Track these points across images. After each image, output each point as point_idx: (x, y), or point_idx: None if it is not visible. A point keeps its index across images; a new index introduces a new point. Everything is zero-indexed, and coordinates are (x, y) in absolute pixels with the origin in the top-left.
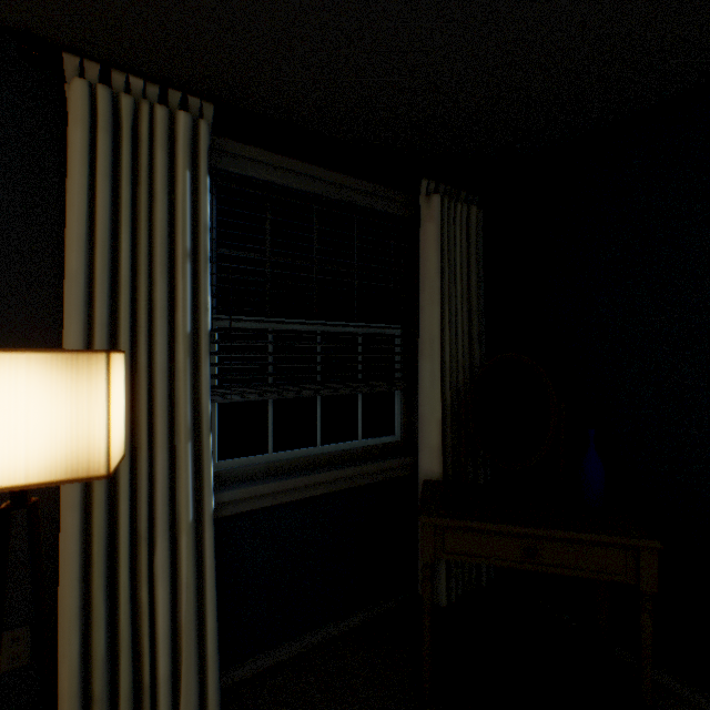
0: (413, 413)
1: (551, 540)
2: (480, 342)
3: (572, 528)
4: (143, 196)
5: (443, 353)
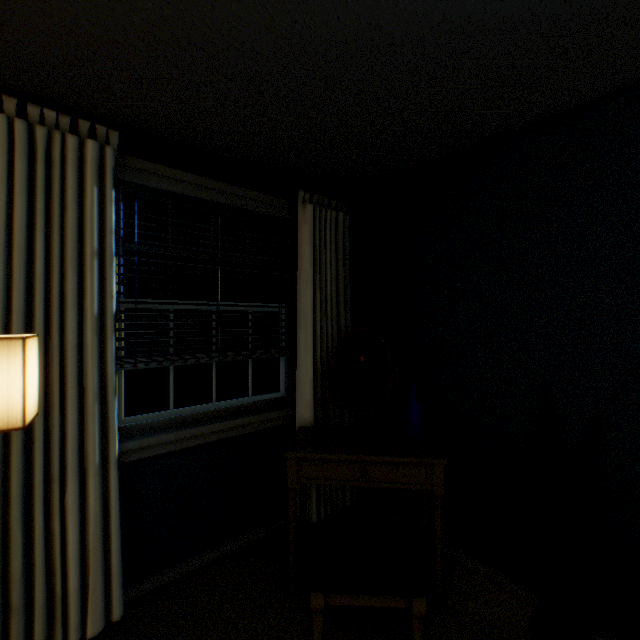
0: (294, 374)
1: (378, 464)
2: (347, 317)
3: (392, 454)
4: (56, 207)
5: (315, 327)
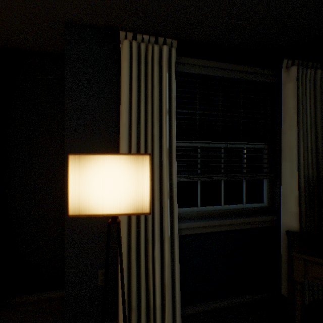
0: (275, 191)
1: None
2: None
3: None
4: (149, 87)
5: (298, 158)
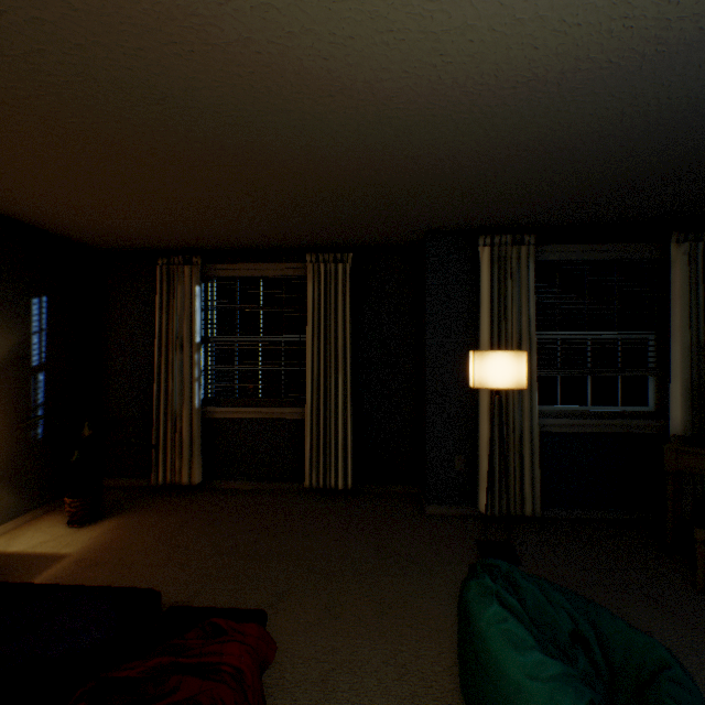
0: (664, 392)
1: None
2: None
3: None
4: (508, 286)
5: (690, 351)
